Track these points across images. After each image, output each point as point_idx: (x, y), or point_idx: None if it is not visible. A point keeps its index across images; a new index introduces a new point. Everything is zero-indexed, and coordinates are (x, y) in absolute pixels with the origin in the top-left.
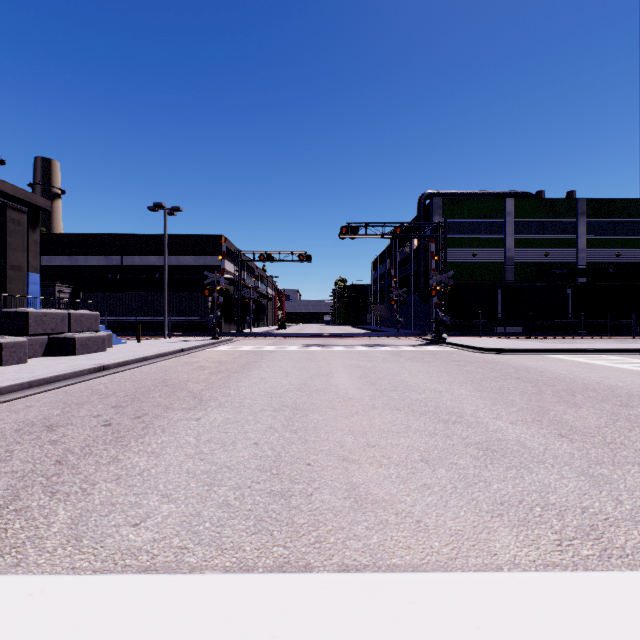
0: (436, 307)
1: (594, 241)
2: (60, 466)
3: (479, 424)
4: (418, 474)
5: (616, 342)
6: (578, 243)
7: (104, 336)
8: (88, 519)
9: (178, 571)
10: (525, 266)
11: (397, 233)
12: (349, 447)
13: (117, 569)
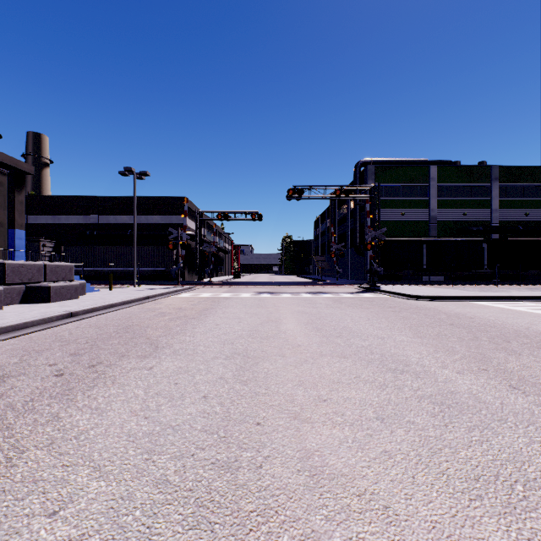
0: (371, 259)
1: (506, 202)
2: None
3: (427, 374)
4: (376, 437)
5: (527, 290)
6: (492, 204)
7: (77, 285)
8: None
9: None
10: (446, 224)
11: (337, 195)
12: (300, 401)
13: None
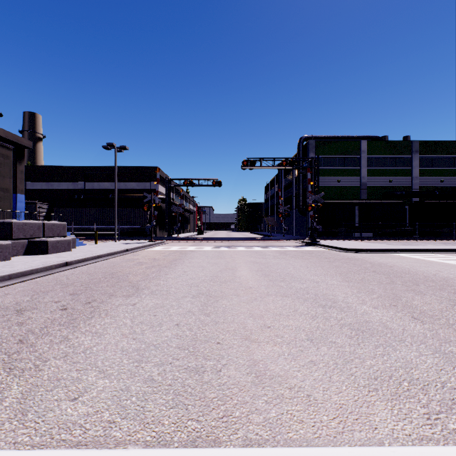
0: (311, 219)
1: (425, 171)
2: (21, 345)
3: (349, 308)
4: (305, 351)
5: (441, 244)
6: (413, 173)
7: (69, 240)
8: (35, 394)
9: (105, 446)
10: (375, 189)
11: (283, 165)
12: (250, 328)
13: (52, 444)
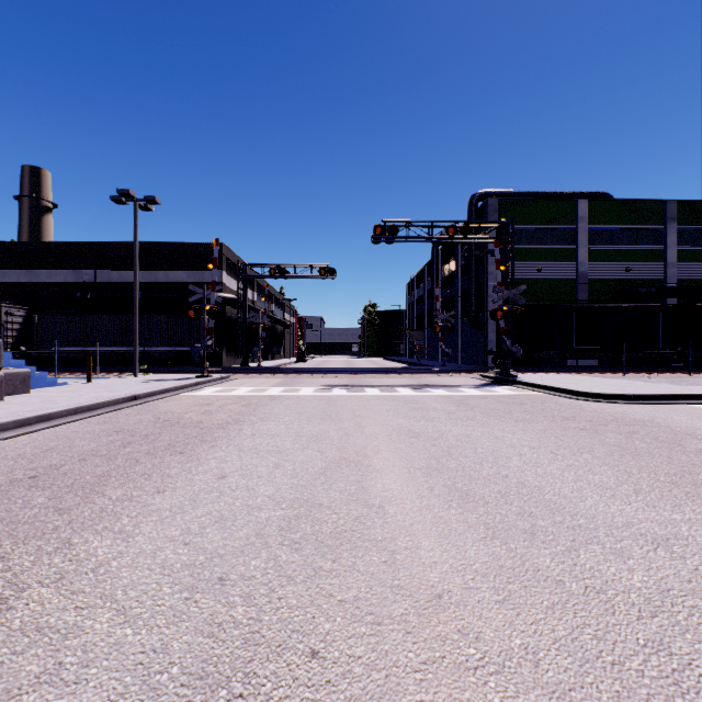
0: (502, 334)
1: (686, 253)
2: None
3: None
4: None
5: None
6: (667, 255)
7: None
8: None
9: None
10: (602, 284)
11: (449, 235)
12: None
13: None
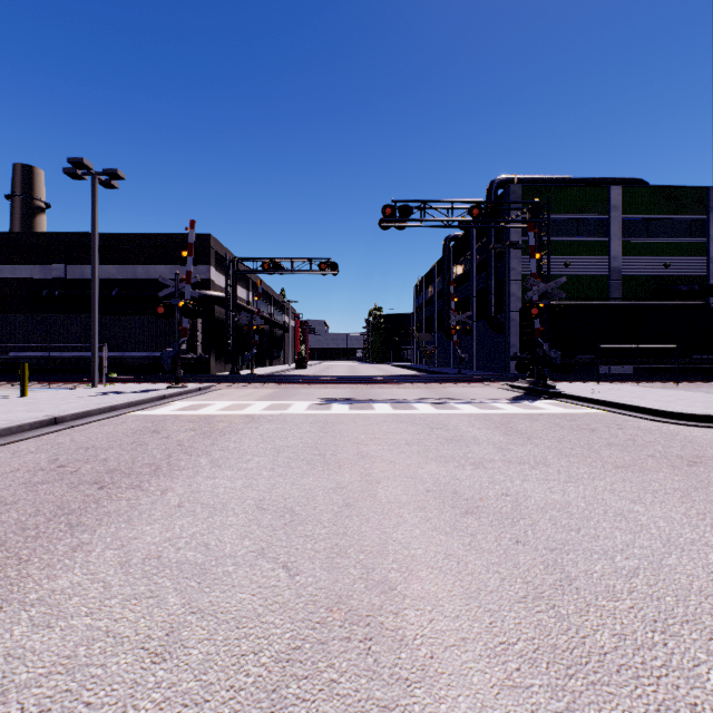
0: (537, 335)
1: None
2: None
3: None
4: None
5: None
6: (710, 249)
7: None
8: None
9: None
10: (637, 281)
11: (473, 217)
12: None
13: None
